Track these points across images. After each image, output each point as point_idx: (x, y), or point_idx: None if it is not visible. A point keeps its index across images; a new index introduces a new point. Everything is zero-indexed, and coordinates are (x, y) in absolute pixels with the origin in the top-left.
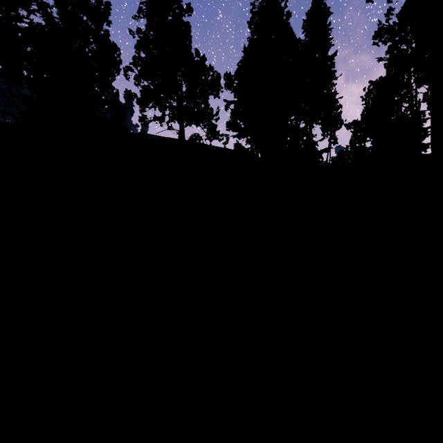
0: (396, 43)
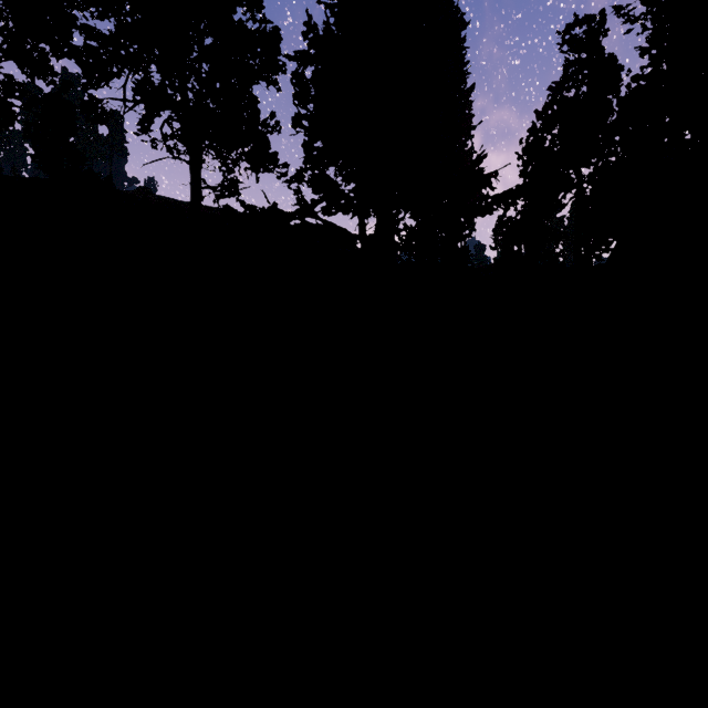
0: None
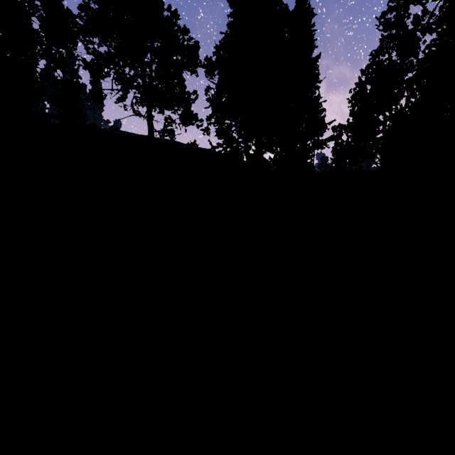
0: (423, 3)
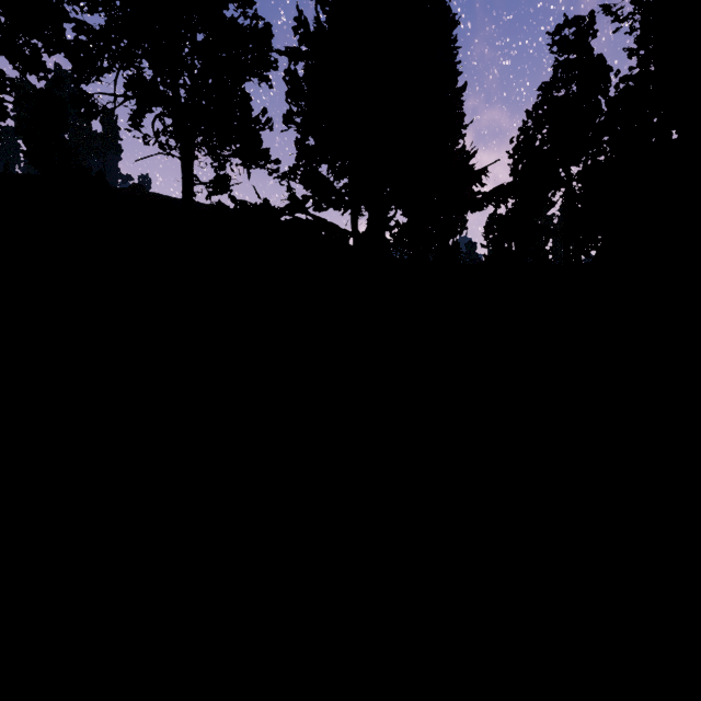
0: None
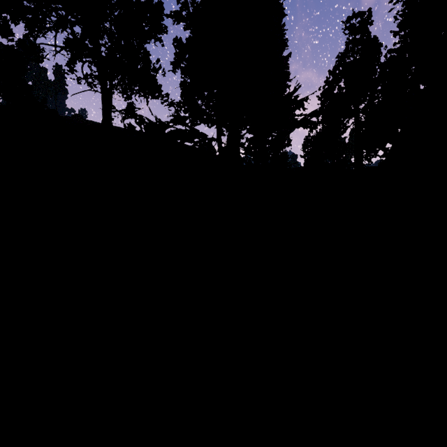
0: None
